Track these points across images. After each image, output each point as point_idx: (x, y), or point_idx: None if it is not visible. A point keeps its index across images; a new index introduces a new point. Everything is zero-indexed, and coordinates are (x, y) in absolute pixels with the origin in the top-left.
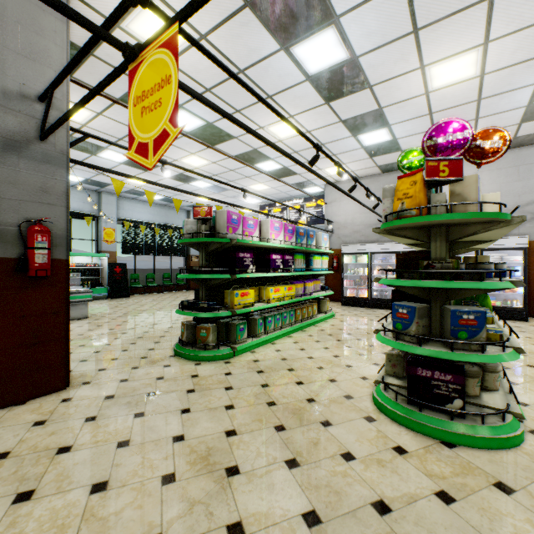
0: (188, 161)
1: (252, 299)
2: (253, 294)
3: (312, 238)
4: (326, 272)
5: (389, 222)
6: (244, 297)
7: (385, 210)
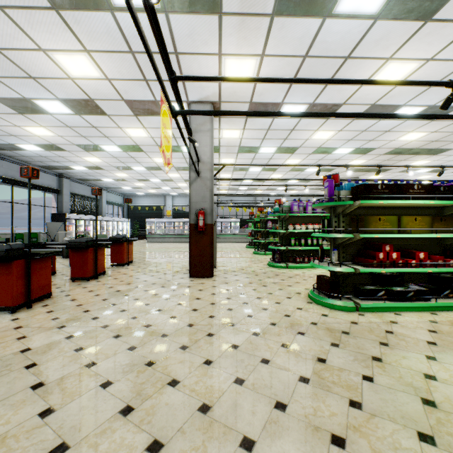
0: None
1: None
2: None
3: None
4: None
5: None
6: None
7: None
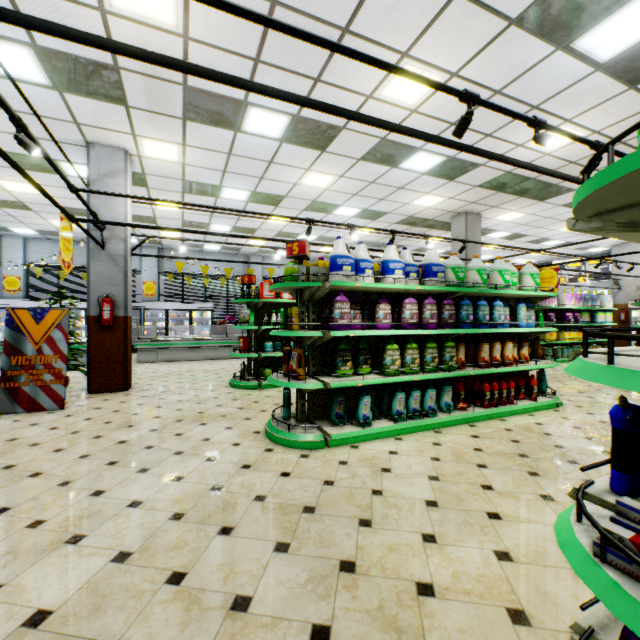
0: (485, 248)
1: (554, 338)
2: (555, 334)
3: (595, 300)
4: (609, 324)
5: (635, 303)
6: (550, 336)
7: (638, 296)
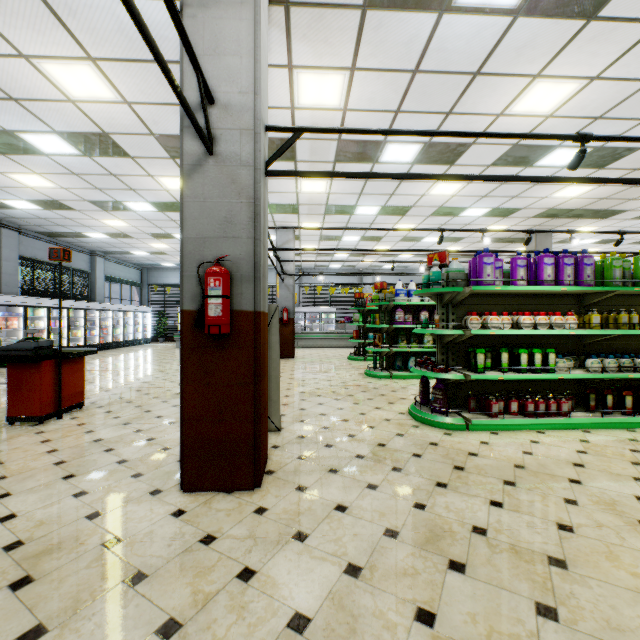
0: None
1: None
2: None
3: None
4: None
5: None
6: None
7: None
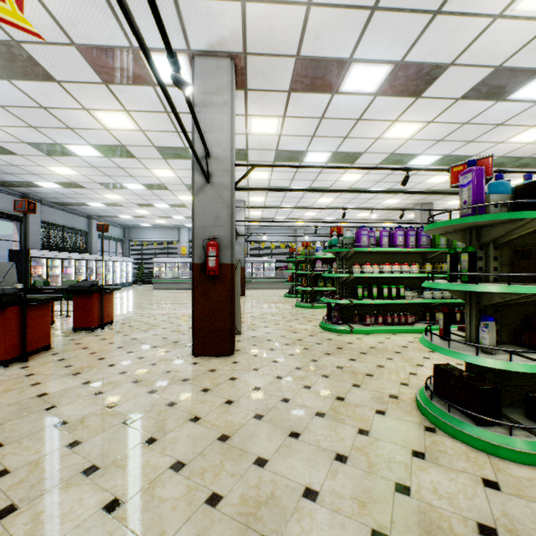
0: None
1: None
2: None
3: None
4: None
5: None
6: None
7: None
